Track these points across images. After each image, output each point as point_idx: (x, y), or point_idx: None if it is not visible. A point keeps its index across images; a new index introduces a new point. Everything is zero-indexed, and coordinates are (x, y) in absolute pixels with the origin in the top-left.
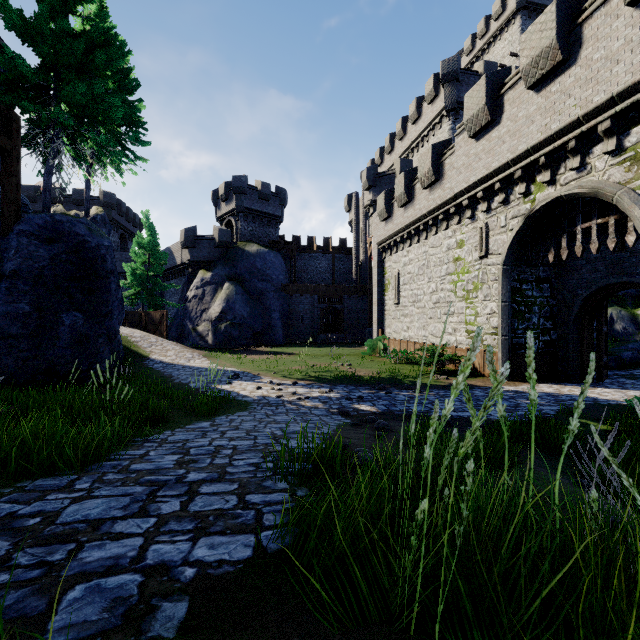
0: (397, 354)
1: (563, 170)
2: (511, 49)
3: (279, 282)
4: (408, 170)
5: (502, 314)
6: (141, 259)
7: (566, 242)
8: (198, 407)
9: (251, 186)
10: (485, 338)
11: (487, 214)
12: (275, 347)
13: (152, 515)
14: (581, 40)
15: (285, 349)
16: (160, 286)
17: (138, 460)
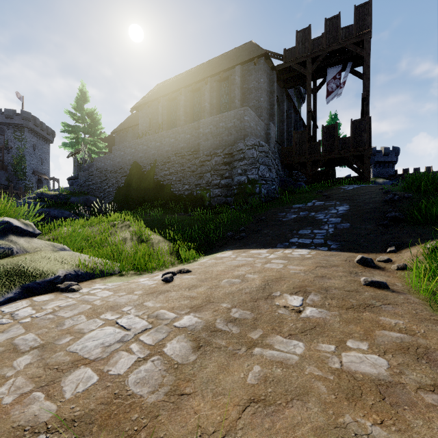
0: None
1: None
2: None
3: None
4: None
5: None
6: None
7: None
8: None
9: (378, 151)
10: None
11: None
12: None
13: None
14: None
15: None
16: None
17: None
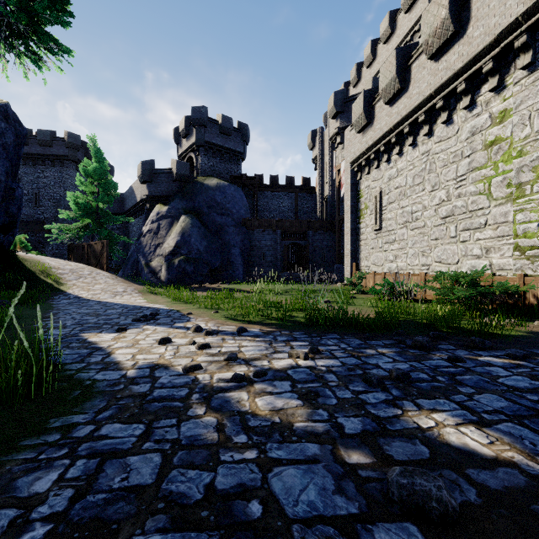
0: (392, 288)
1: None
2: None
3: (240, 217)
4: (401, 47)
5: None
6: (90, 189)
7: None
8: None
9: (211, 119)
10: None
11: None
12: (233, 284)
13: None
14: None
15: (243, 285)
16: (109, 218)
17: None
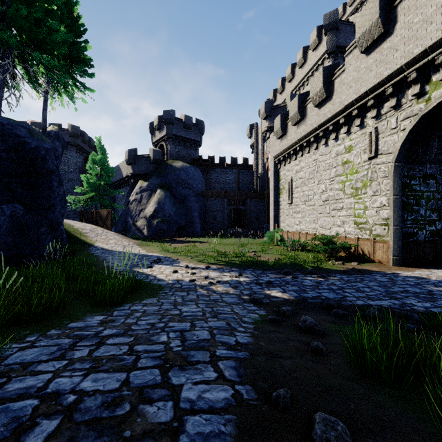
0: (293, 243)
1: None
2: None
3: (198, 189)
4: (301, 94)
5: (394, 206)
6: (94, 171)
7: None
8: (102, 295)
9: (177, 118)
10: (374, 228)
11: (376, 119)
12: (194, 238)
13: None
14: None
15: (202, 239)
16: (108, 192)
17: None
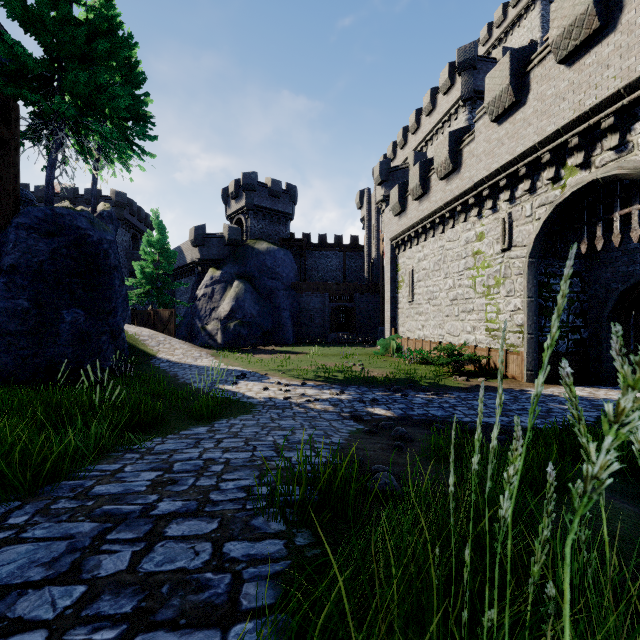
0: (412, 354)
1: (599, 151)
2: (530, 36)
3: (289, 280)
4: (423, 161)
5: (528, 311)
6: (150, 257)
7: (601, 231)
8: (197, 410)
9: (261, 183)
10: (508, 337)
11: (510, 203)
12: (285, 346)
13: (82, 579)
14: (622, 3)
15: (295, 348)
16: (169, 284)
17: (107, 479)
